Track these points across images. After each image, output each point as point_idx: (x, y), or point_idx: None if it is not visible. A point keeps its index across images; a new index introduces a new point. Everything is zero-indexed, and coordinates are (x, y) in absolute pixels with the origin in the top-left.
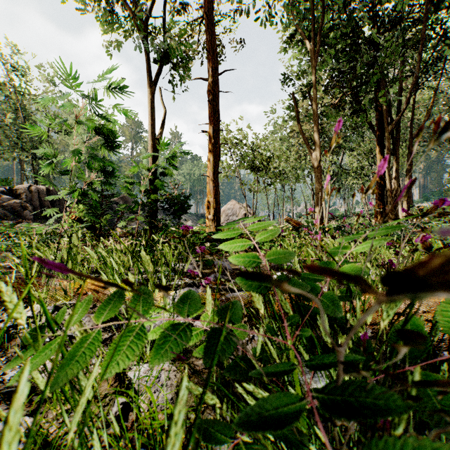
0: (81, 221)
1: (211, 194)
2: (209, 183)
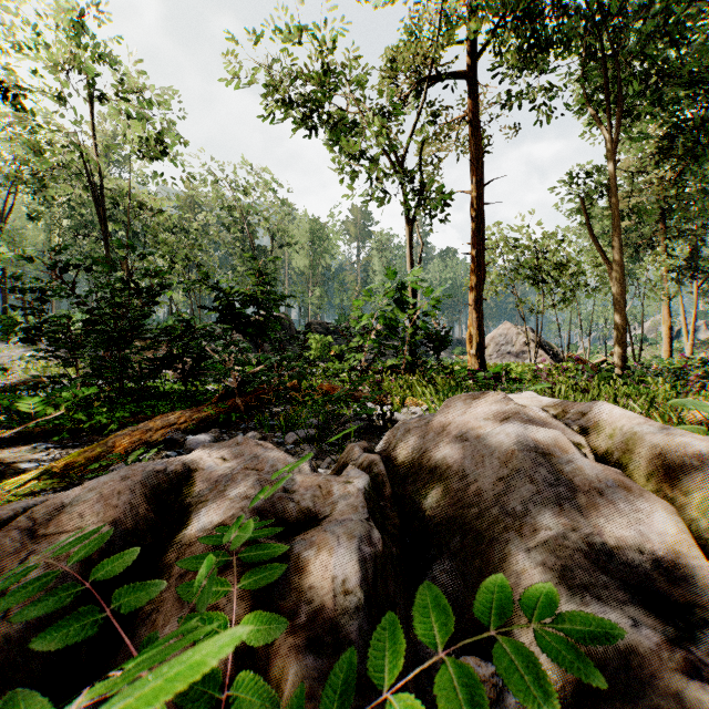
0: (338, 356)
1: (473, 325)
2: (471, 312)
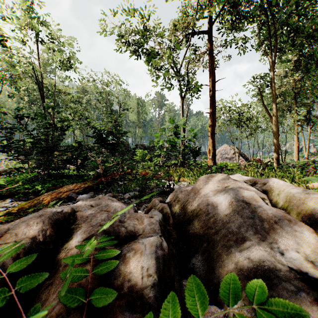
0: (149, 159)
1: (210, 145)
2: (209, 139)
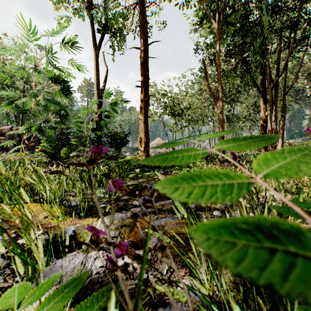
0: (45, 152)
1: (142, 132)
2: (141, 124)
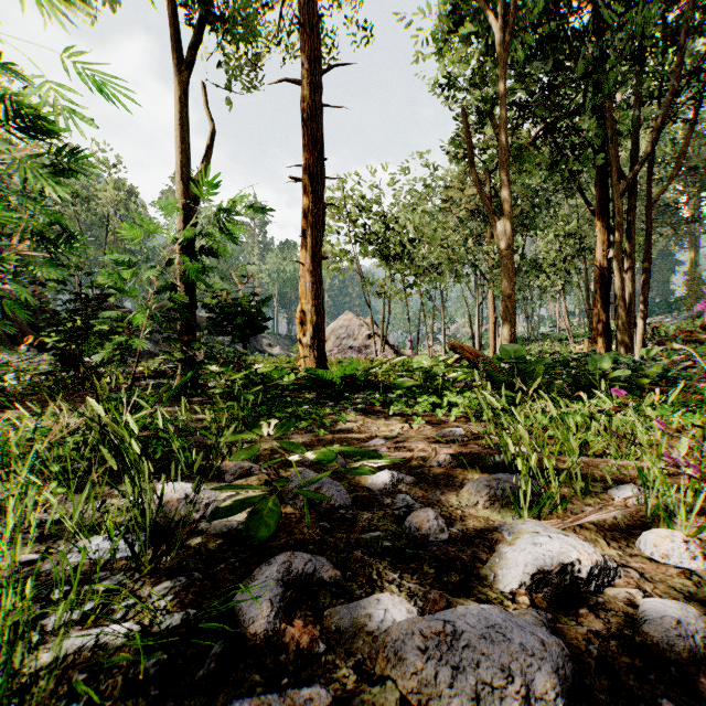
0: (48, 348)
1: (307, 297)
2: (305, 276)
